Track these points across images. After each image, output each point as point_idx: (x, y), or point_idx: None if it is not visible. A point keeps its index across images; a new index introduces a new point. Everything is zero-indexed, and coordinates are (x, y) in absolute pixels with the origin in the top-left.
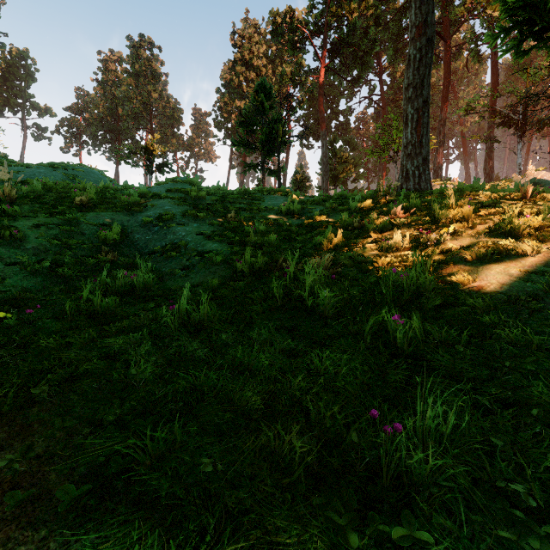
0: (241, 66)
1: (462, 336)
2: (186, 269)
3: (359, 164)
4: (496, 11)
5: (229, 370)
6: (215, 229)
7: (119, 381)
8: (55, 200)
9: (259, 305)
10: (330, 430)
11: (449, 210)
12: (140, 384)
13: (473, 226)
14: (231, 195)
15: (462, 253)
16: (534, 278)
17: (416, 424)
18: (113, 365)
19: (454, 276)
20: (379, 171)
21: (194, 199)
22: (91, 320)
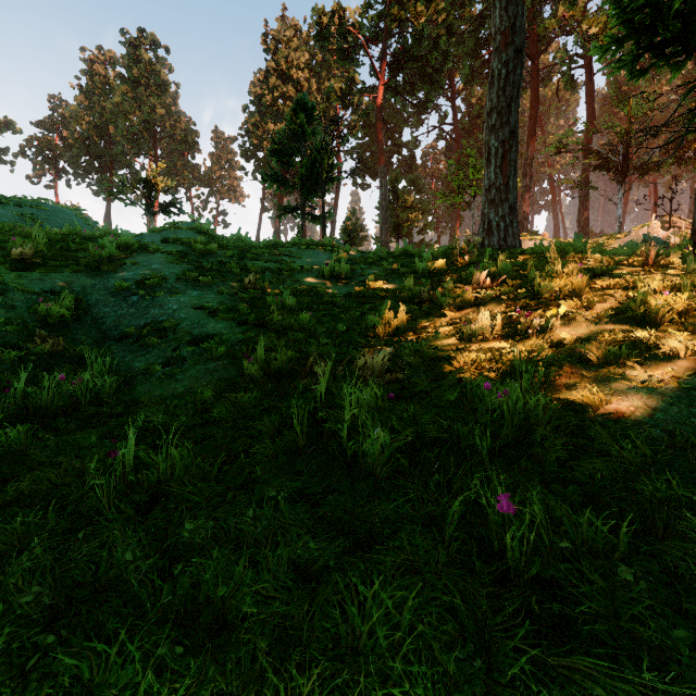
0: (275, 78)
1: (620, 534)
2: (171, 365)
3: (427, 211)
4: (593, 27)
5: (167, 647)
6: (224, 300)
7: None
8: None
9: (270, 443)
10: None
11: (554, 280)
12: None
13: (589, 305)
14: (254, 249)
15: (581, 349)
16: None
17: None
18: None
19: (574, 389)
20: (452, 220)
21: (200, 254)
22: None
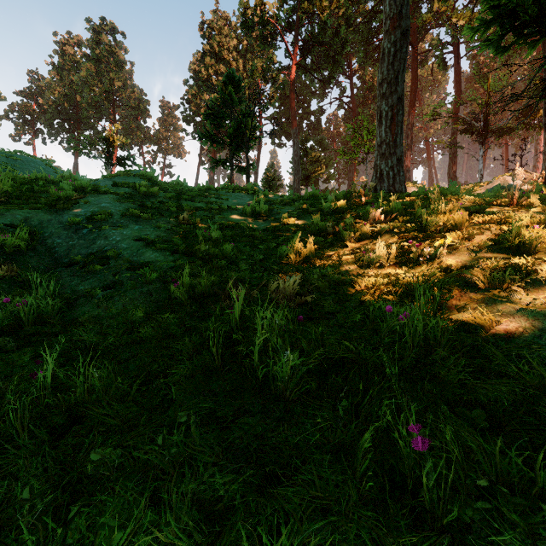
0: (210, 58)
1: (536, 467)
2: (111, 288)
3: (330, 165)
4: (460, 20)
5: None
6: (161, 233)
7: None
8: None
9: (188, 363)
10: None
11: (438, 216)
12: None
13: (469, 237)
14: (190, 192)
15: (466, 275)
16: None
17: None
18: None
19: (465, 311)
20: (349, 172)
21: (143, 196)
22: None
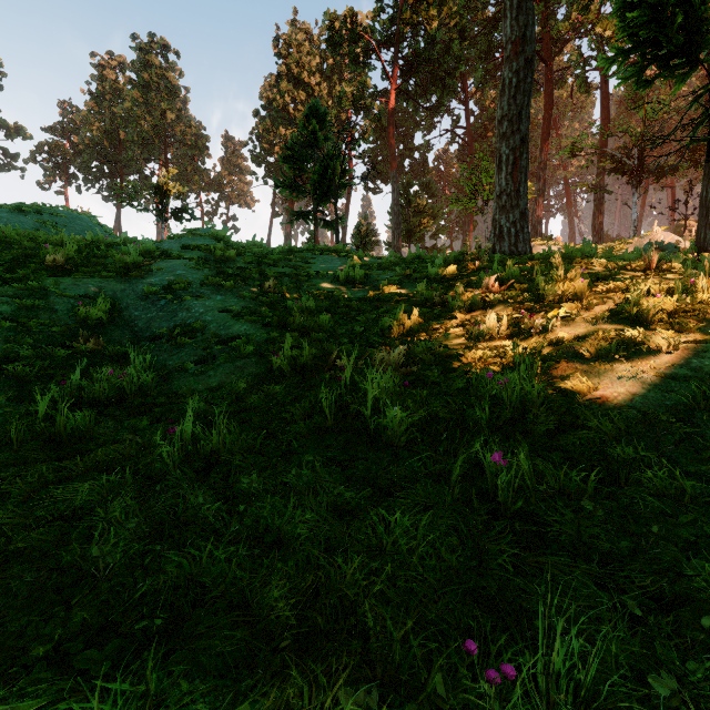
0: (286, 83)
1: (589, 482)
2: (203, 362)
3: (440, 215)
4: (607, 30)
5: (246, 550)
6: (246, 304)
7: (74, 565)
8: (15, 260)
9: (302, 424)
10: (400, 666)
11: (558, 284)
12: (105, 573)
13: (589, 307)
14: (271, 255)
15: (577, 346)
16: (675, 385)
17: (537, 667)
18: (69, 533)
19: (568, 380)
20: (464, 225)
21: (219, 261)
22: (50, 447)
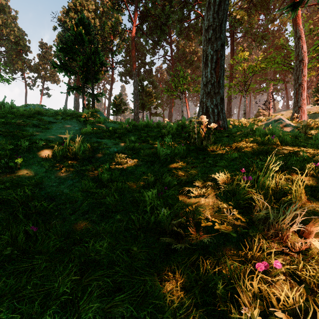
0: (73, 13)
1: None
2: None
3: (158, 97)
4: (237, 15)
5: None
6: None
7: None
8: None
9: None
10: None
11: None
12: None
13: None
14: None
15: None
16: None
17: None
18: None
19: None
20: (170, 103)
21: None
22: None
